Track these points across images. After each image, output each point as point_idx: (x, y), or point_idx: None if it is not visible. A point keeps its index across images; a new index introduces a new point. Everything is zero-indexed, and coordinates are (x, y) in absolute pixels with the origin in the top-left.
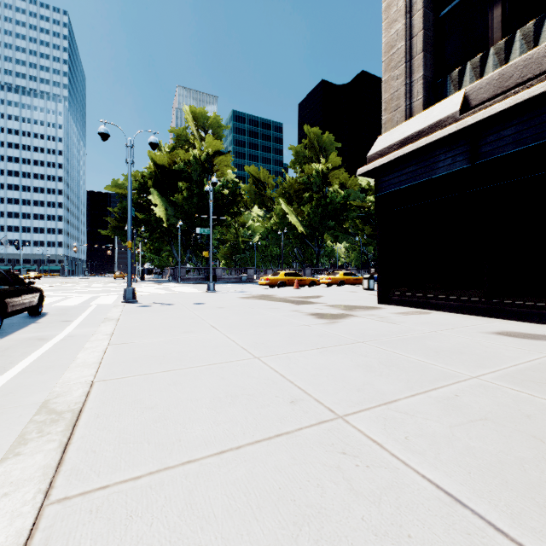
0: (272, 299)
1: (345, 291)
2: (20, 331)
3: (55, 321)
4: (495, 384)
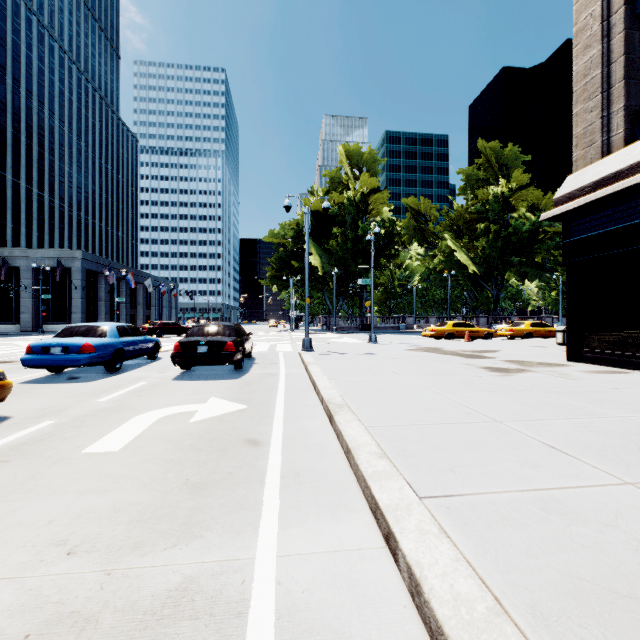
0: (441, 352)
1: (529, 345)
2: (252, 368)
3: (266, 363)
4: (634, 421)
